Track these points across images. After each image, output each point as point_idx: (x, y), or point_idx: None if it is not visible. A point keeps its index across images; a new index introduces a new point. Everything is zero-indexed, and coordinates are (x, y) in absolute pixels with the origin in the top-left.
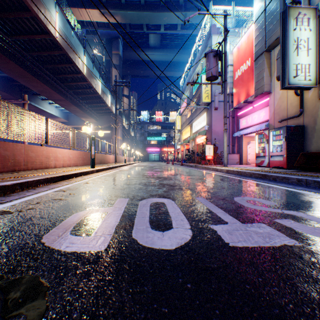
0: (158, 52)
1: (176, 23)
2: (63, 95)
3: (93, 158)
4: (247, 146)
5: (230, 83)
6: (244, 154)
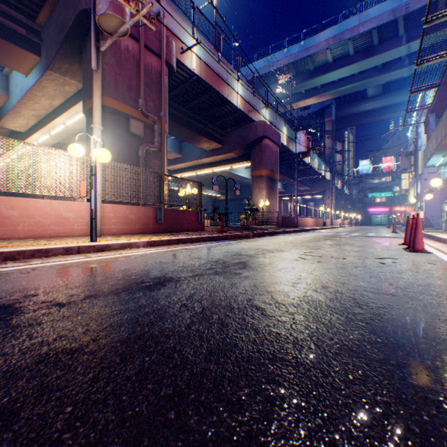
0: (378, 100)
1: (398, 77)
2: (291, 178)
3: (324, 222)
4: None
5: None
6: None
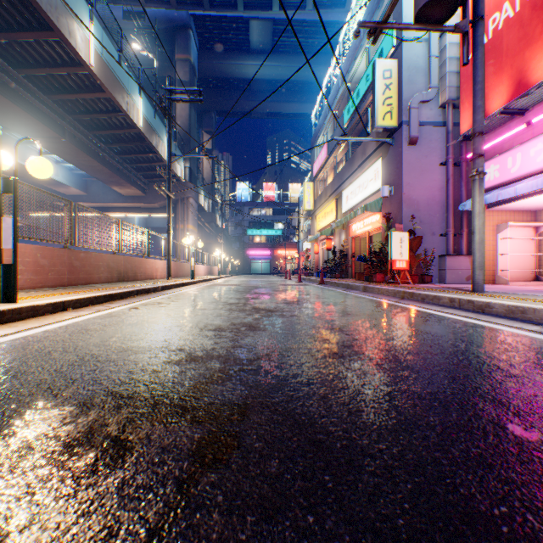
0: (267, 61)
1: None
2: (52, 125)
3: (7, 265)
4: (495, 236)
5: (450, 75)
6: (487, 257)
